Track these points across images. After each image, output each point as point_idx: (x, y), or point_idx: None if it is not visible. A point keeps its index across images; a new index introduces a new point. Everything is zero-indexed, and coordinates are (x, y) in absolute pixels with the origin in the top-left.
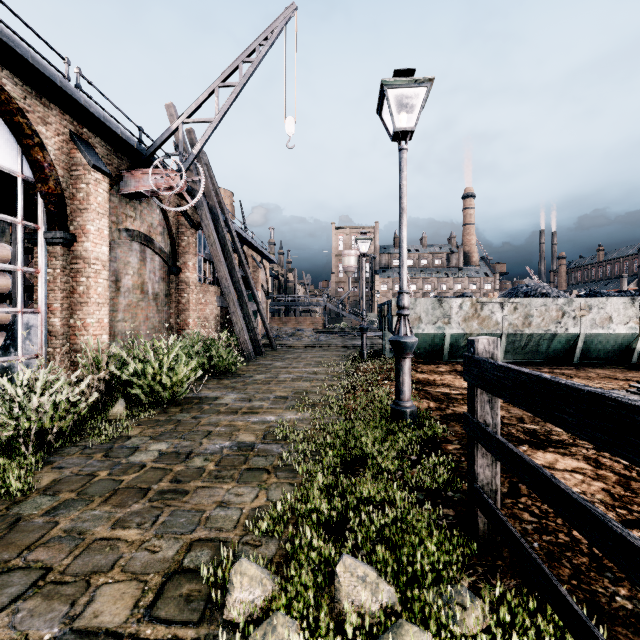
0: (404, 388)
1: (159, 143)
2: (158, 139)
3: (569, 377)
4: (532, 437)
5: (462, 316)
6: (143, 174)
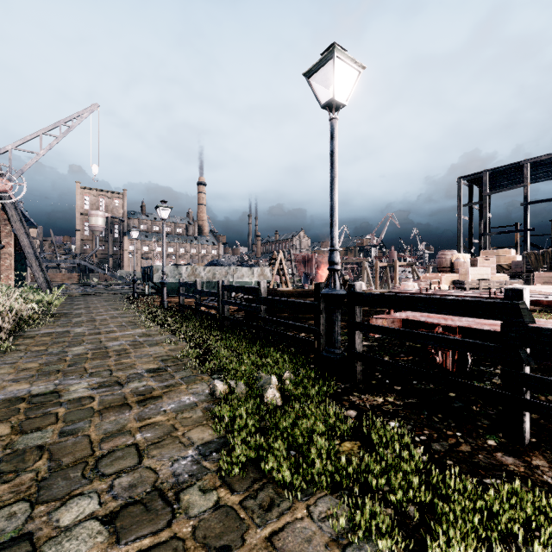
0: (164, 296)
1: None
2: None
3: None
4: None
5: (187, 274)
6: None
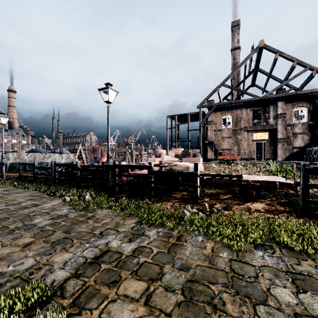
0: (4, 171)
1: None
2: None
3: None
4: None
5: (14, 158)
6: None
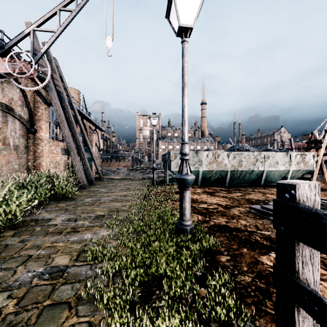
0: (186, 212)
1: (15, 41)
2: (14, 38)
3: (264, 194)
4: (272, 243)
5: (208, 161)
6: (1, 61)
